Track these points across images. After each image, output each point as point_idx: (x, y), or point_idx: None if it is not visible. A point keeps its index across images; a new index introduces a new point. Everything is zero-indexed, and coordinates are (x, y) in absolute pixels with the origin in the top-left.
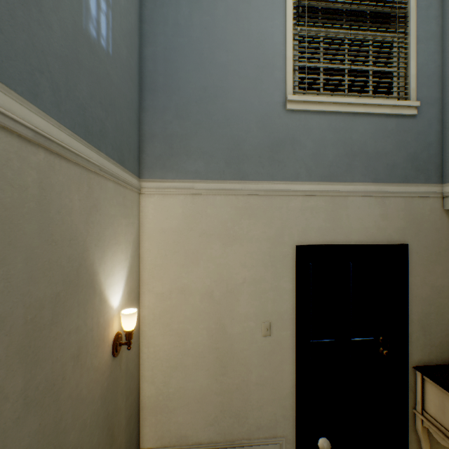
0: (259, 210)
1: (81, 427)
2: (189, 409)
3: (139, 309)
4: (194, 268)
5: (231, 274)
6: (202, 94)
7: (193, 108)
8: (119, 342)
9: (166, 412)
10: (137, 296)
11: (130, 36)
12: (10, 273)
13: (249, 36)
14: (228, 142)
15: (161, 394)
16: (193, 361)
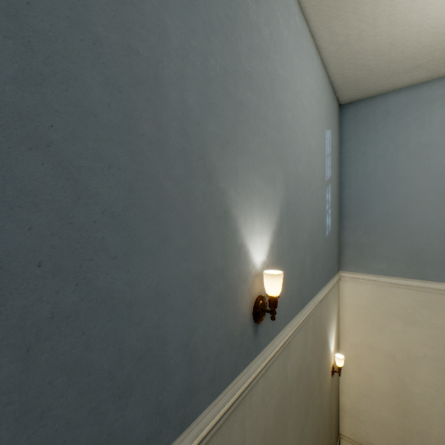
0: (439, 304)
1: (325, 404)
2: (374, 427)
3: (339, 348)
4: (378, 334)
5: (411, 347)
6: (385, 217)
7: (378, 227)
8: (333, 369)
9: (357, 420)
10: (338, 341)
11: (335, 198)
12: (316, 349)
13: (429, 171)
14: (408, 250)
15: (353, 407)
16: (377, 396)
